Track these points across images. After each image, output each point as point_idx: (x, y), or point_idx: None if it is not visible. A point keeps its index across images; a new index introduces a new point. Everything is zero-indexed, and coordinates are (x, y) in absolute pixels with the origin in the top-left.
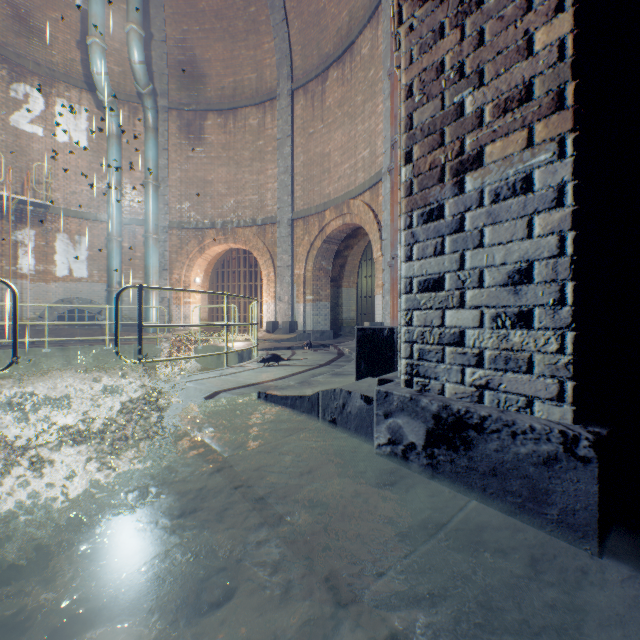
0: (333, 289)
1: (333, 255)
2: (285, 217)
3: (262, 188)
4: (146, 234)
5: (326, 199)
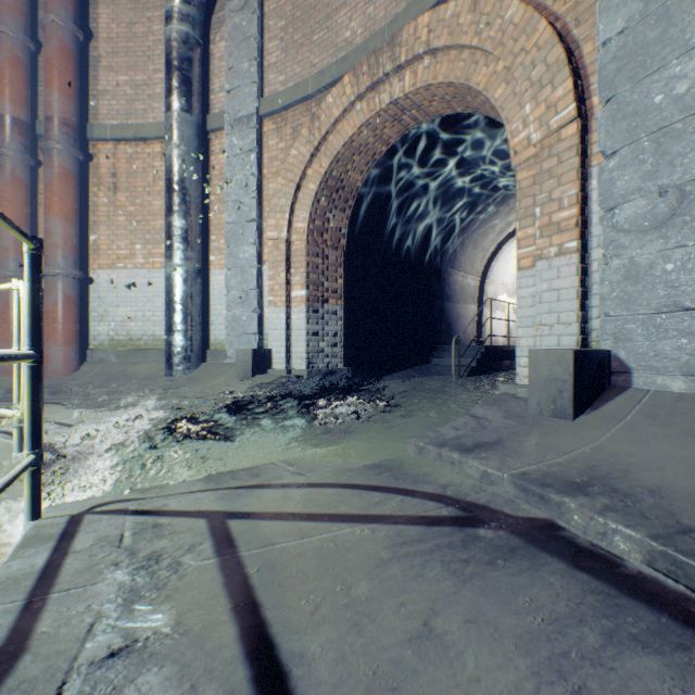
0: None
1: None
2: None
3: None
4: None
5: None
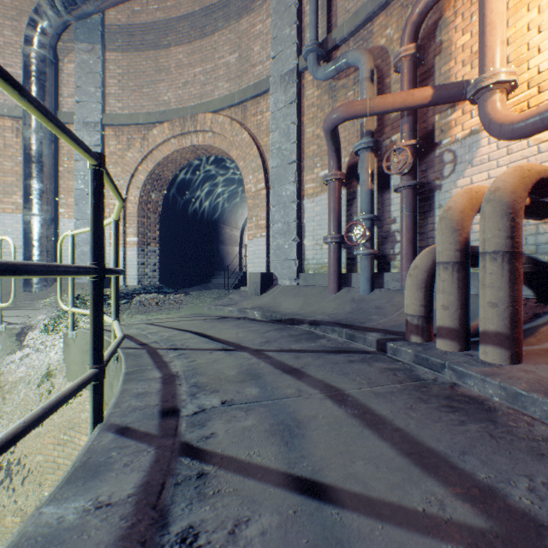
0: None
1: None
2: None
3: None
4: None
5: None
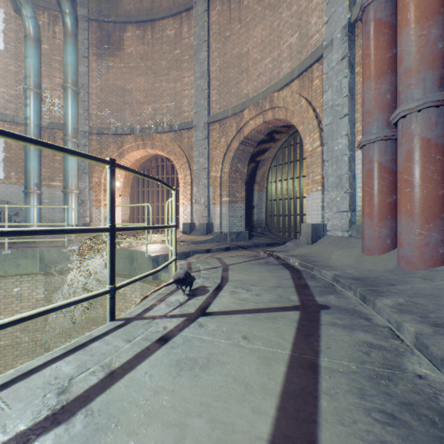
0: (246, 192)
1: (248, 158)
2: (201, 121)
3: (178, 95)
4: (64, 137)
5: (244, 99)
